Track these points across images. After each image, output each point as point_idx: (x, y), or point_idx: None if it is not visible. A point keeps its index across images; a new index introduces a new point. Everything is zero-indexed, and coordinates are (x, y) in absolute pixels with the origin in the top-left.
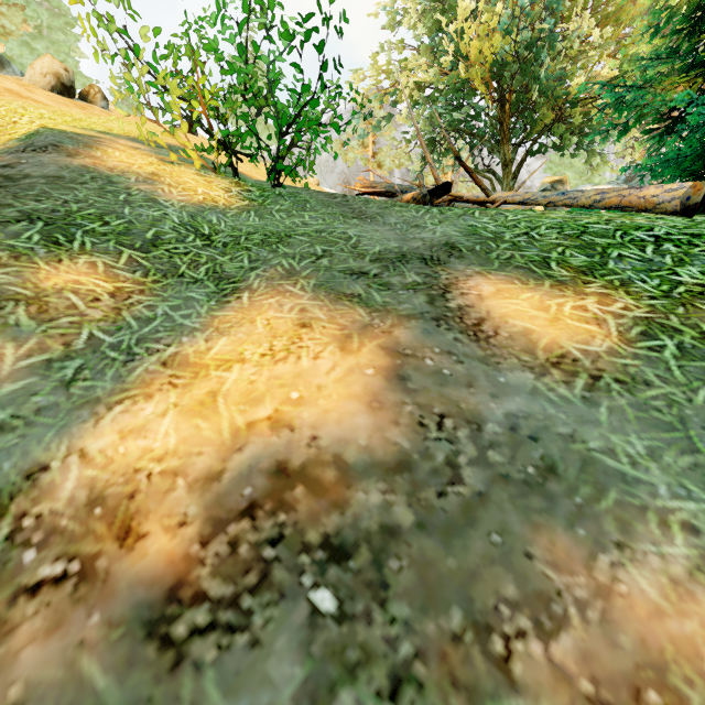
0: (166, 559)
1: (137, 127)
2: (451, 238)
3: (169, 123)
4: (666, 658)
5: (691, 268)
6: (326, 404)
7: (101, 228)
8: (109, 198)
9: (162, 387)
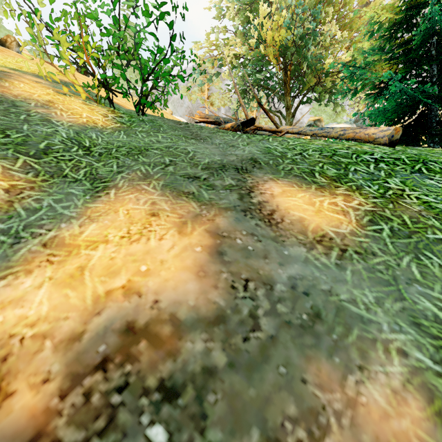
0: (29, 414)
1: (37, 67)
2: (254, 155)
3: (63, 67)
4: None
5: (395, 179)
6: (166, 275)
7: (3, 139)
8: (12, 117)
9: (41, 264)
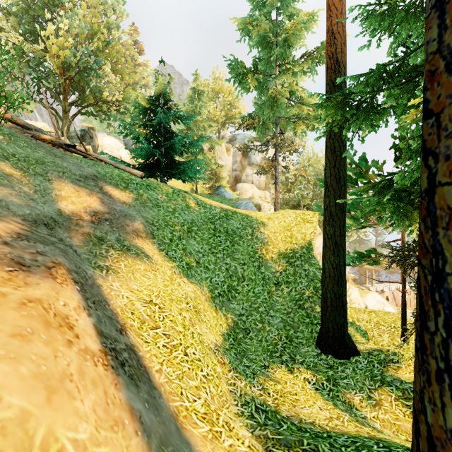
0: (89, 219)
1: None
2: (95, 173)
3: None
4: (138, 228)
5: (142, 190)
6: (95, 205)
7: None
8: None
9: (62, 200)
